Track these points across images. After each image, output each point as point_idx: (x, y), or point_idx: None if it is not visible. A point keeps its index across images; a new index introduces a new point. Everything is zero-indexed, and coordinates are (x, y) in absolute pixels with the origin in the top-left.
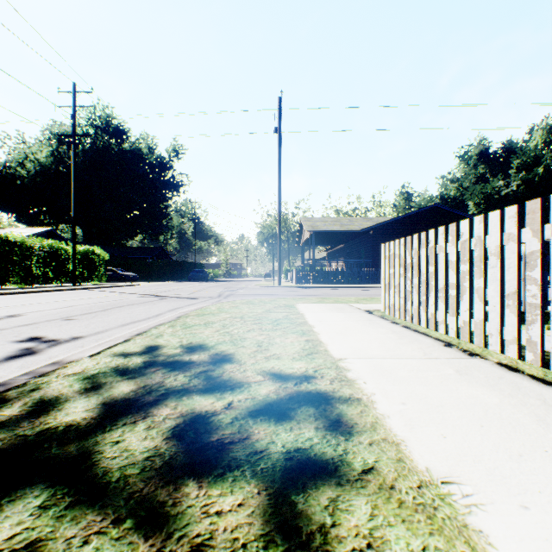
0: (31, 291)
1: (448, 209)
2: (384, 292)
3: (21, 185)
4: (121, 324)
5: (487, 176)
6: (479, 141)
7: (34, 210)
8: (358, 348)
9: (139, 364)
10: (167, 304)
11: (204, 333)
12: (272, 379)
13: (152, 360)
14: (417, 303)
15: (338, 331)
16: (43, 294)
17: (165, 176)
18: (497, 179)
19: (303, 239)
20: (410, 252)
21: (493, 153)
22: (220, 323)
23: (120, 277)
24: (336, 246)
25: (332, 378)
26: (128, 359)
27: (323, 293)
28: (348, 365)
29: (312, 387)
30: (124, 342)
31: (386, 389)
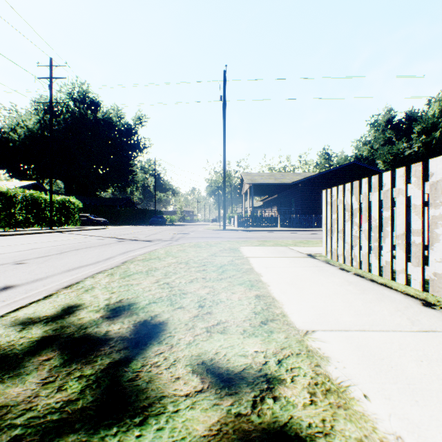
0: (10, 234)
1: (365, 165)
2: (325, 237)
3: (13, 146)
4: (66, 269)
5: (393, 139)
6: (387, 111)
7: (24, 167)
8: (322, 311)
9: (29, 345)
10: (122, 247)
11: (142, 284)
12: (214, 386)
13: (52, 336)
14: (366, 249)
15: (289, 282)
16: (19, 237)
17: (131, 140)
18: (401, 142)
19: (243, 190)
20: (358, 197)
21: (398, 120)
22: (163, 271)
23: (93, 222)
24: (271, 196)
25: (310, 383)
26: (24, 332)
27: (261, 236)
28: (321, 346)
29: (284, 416)
30: (42, 300)
31: (414, 420)
